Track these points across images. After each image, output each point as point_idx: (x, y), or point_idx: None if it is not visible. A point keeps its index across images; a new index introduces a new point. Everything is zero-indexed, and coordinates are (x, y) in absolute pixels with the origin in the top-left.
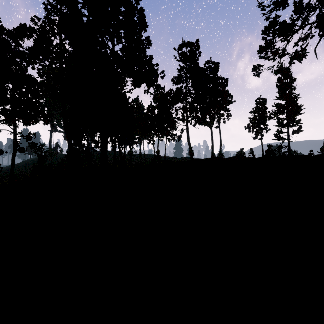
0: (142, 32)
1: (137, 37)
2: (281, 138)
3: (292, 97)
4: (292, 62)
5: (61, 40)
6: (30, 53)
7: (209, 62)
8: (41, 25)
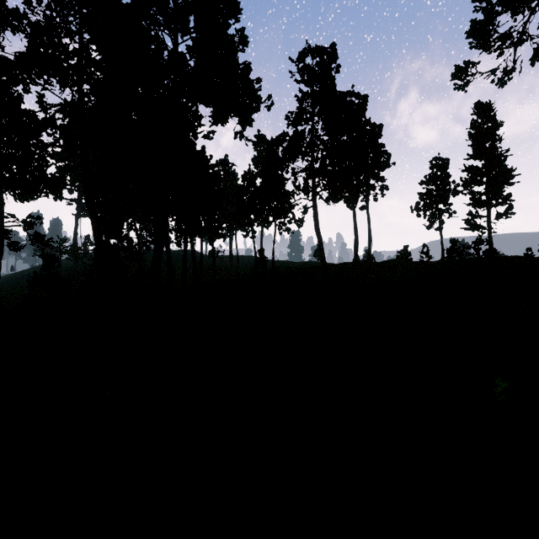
0: (229, 18)
1: (220, 24)
2: (477, 227)
3: (498, 155)
4: (538, 57)
5: (80, 41)
6: (18, 61)
7: (351, 94)
8: (44, 14)
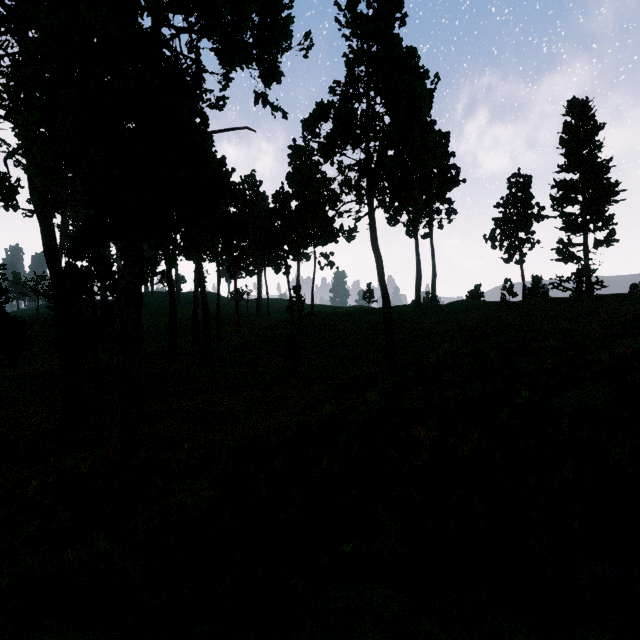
0: None
1: None
2: (572, 258)
3: (598, 165)
4: None
5: None
6: None
7: None
8: None
